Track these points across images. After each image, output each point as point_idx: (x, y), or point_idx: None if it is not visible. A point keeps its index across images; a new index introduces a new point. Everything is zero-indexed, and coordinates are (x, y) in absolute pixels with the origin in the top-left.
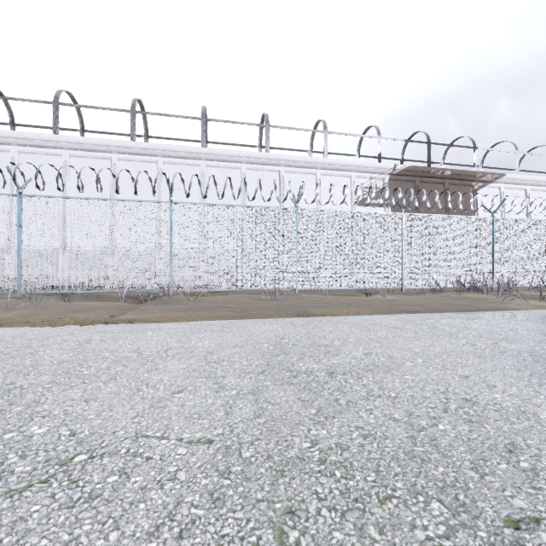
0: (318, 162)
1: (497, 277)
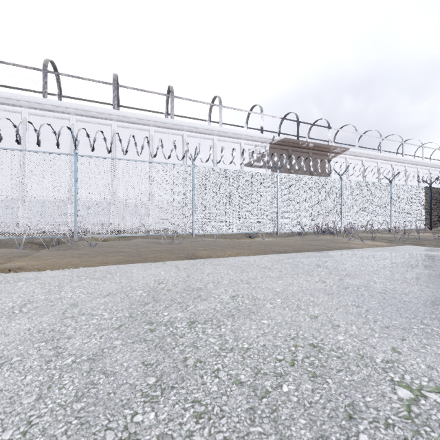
0: (215, 130)
1: (344, 223)
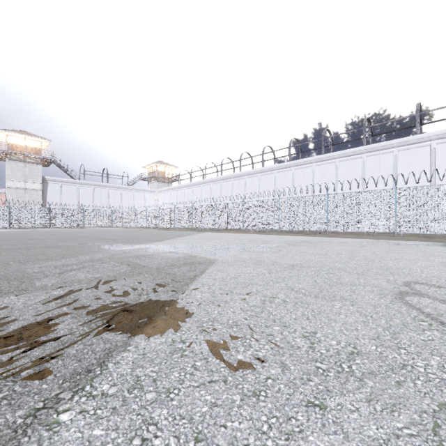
0: None
1: None
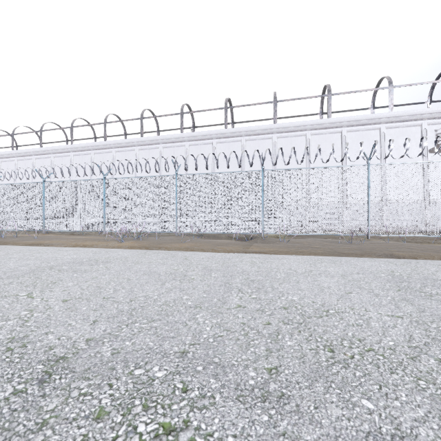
0: (382, 117)
1: None
